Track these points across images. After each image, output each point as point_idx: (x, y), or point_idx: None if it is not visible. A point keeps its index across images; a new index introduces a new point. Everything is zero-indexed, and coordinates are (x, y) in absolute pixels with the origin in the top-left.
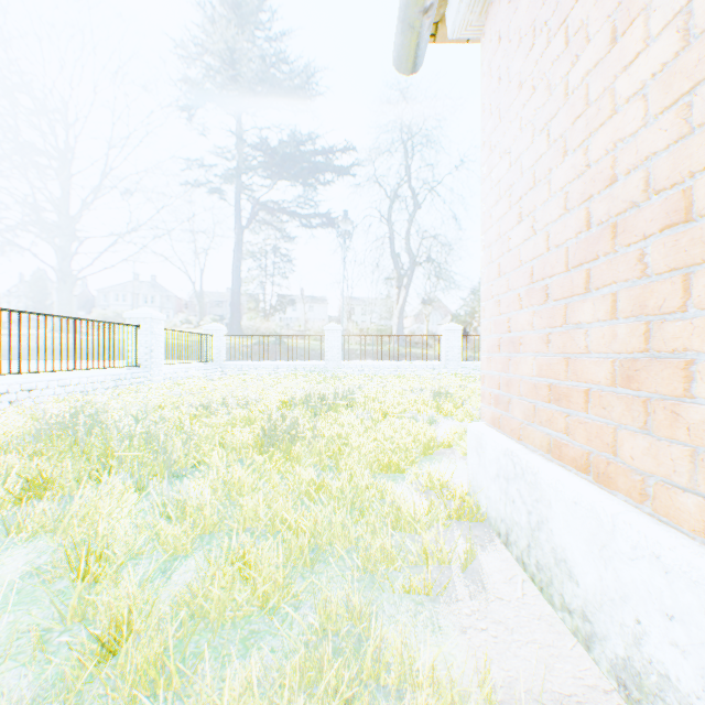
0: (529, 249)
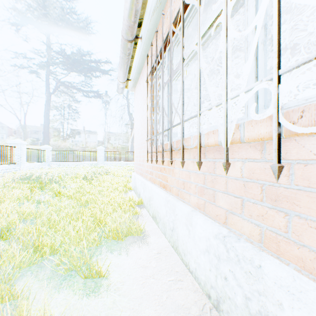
0: (138, 140)
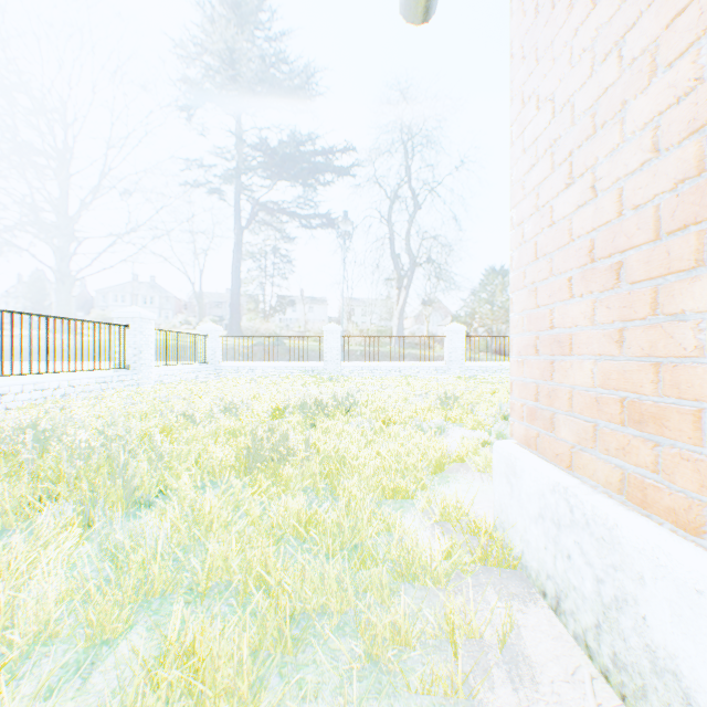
0: (586, 217)
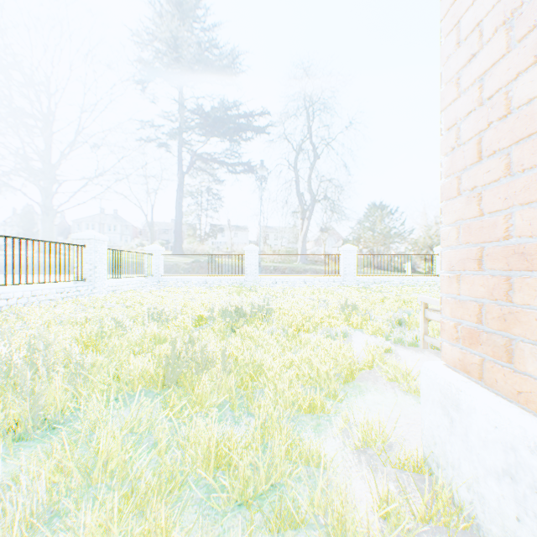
0: None
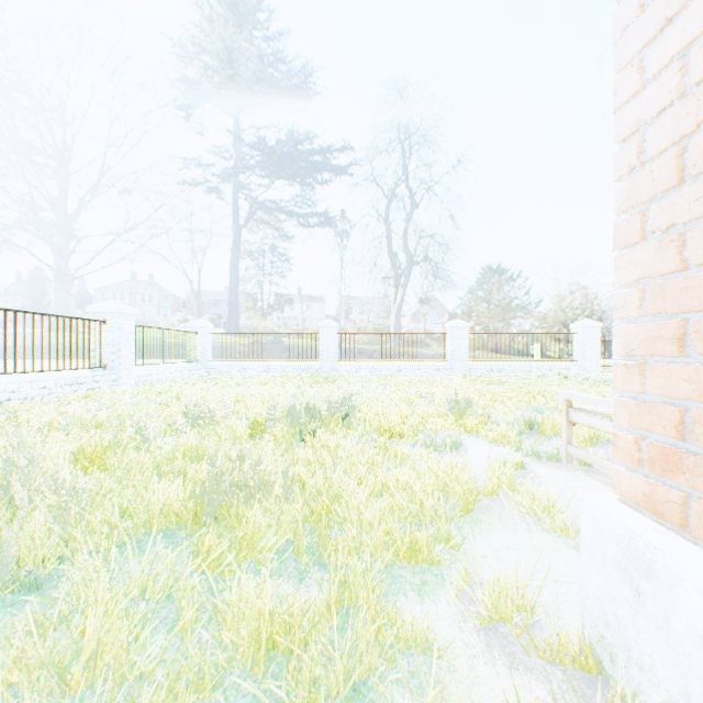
0: None
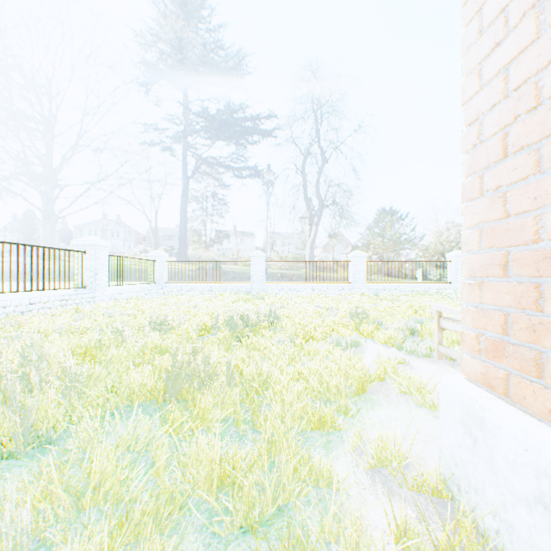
0: None
